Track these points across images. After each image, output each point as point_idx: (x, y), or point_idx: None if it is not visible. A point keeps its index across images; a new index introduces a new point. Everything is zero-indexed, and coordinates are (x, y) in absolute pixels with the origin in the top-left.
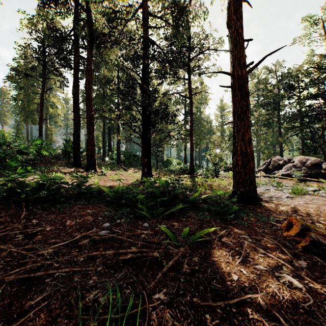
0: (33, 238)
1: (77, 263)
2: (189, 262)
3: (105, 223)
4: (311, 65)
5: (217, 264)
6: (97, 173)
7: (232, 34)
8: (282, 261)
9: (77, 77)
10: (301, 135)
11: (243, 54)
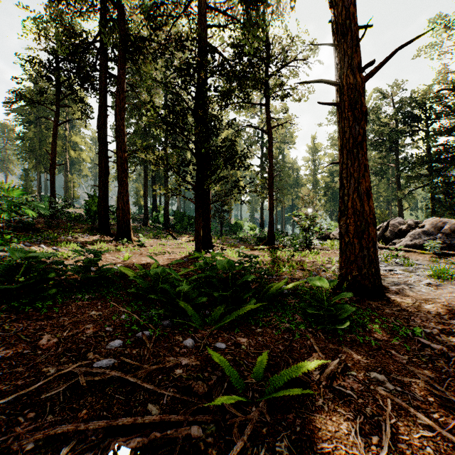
0: None
1: None
2: None
3: (115, 339)
4: (445, 86)
5: None
6: (132, 243)
7: (339, 17)
8: None
9: (103, 103)
10: (431, 187)
11: (357, 48)
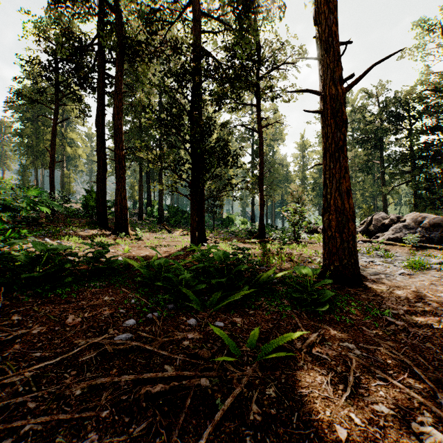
0: (6, 349)
1: (69, 400)
2: (260, 398)
3: (129, 319)
4: (427, 87)
5: (309, 401)
6: (129, 236)
7: (322, 34)
8: (419, 397)
9: (102, 103)
10: (413, 183)
11: (338, 63)
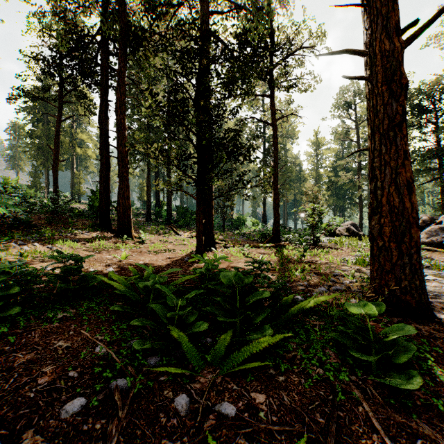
0: None
1: None
2: None
3: (75, 397)
4: None
5: None
6: (133, 239)
7: None
8: None
9: (105, 98)
10: (442, 181)
11: (394, 6)
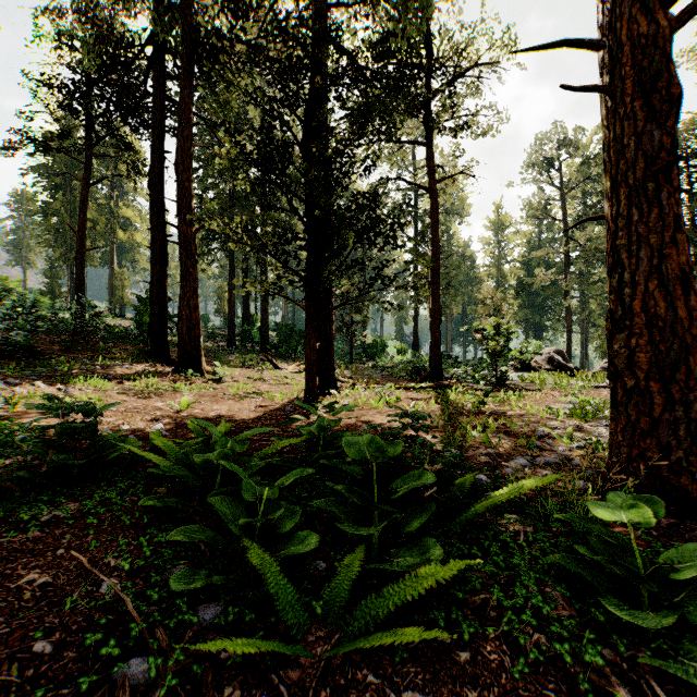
0: None
1: None
2: None
3: None
4: None
5: None
6: (203, 376)
7: None
8: None
9: (159, 147)
10: None
11: None
